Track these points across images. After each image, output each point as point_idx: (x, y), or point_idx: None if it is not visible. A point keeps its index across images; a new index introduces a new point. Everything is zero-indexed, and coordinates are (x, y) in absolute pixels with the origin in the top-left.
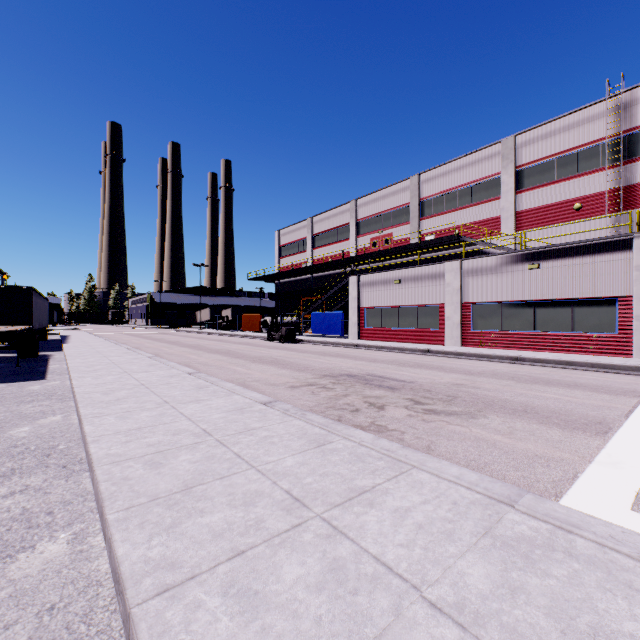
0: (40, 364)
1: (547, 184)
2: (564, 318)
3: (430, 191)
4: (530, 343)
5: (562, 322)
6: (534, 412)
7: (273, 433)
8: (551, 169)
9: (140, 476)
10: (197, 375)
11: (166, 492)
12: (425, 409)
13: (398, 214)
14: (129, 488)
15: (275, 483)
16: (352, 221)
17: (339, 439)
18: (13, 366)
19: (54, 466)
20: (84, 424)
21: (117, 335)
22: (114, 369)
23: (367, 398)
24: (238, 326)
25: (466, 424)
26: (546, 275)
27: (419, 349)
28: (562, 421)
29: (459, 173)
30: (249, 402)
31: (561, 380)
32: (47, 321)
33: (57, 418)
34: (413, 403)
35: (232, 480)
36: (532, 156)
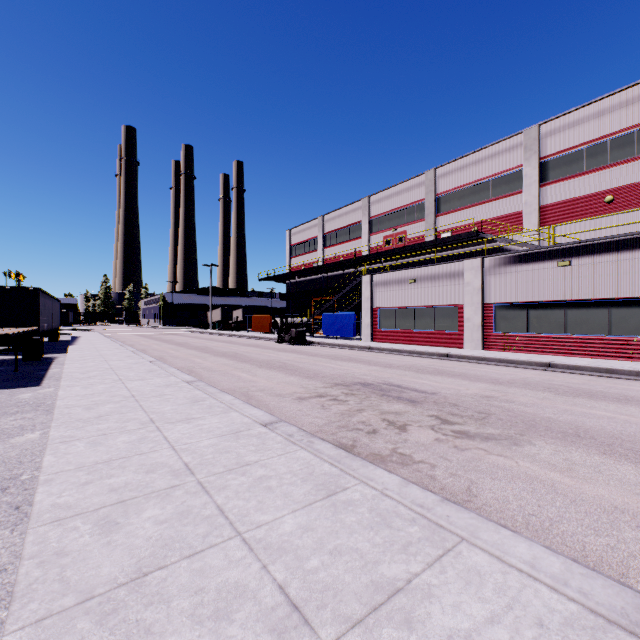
0: (41, 368)
1: (575, 176)
2: (599, 320)
3: (446, 186)
4: (560, 347)
5: (597, 324)
6: (589, 437)
7: (271, 472)
8: (579, 160)
9: (81, 548)
10: (195, 384)
11: (107, 584)
12: (455, 431)
13: (412, 211)
14: (58, 573)
15: (265, 568)
16: (364, 219)
17: (355, 483)
18: (13, 370)
19: (5, 506)
20: (45, 453)
21: (128, 336)
22: (109, 376)
23: (385, 414)
24: (249, 327)
25: (510, 454)
26: (578, 273)
27: (437, 353)
28: (629, 451)
29: (478, 166)
30: (247, 422)
31: (606, 392)
32: (58, 322)
33: (34, 436)
34: (440, 422)
35: (205, 560)
36: (558, 146)
